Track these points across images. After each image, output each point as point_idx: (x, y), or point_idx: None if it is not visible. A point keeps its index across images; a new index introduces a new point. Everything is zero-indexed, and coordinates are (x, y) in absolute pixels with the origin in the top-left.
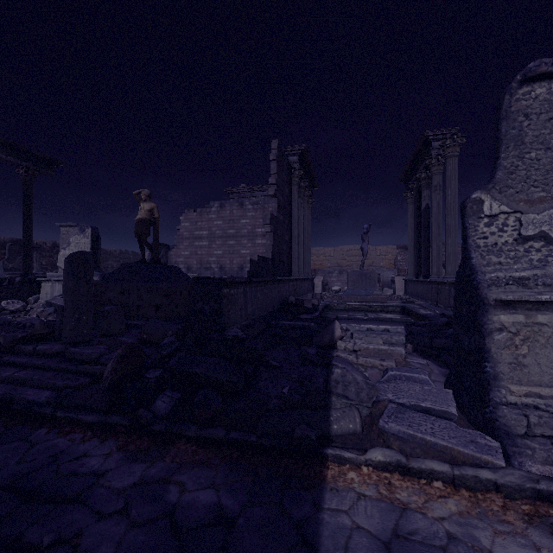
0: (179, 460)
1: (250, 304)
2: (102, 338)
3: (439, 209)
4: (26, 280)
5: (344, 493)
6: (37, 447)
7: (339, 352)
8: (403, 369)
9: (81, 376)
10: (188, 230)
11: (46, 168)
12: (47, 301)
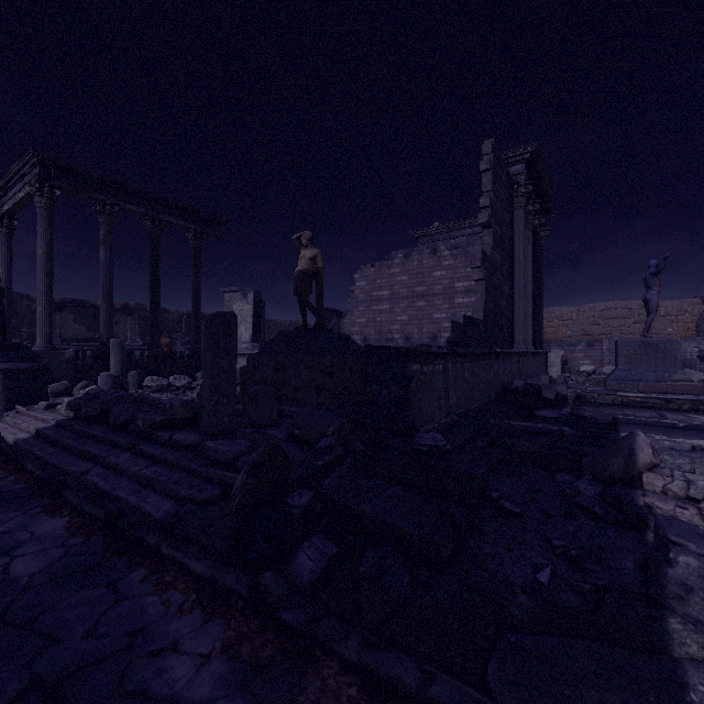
0: None
1: (453, 390)
2: (247, 429)
3: None
4: (194, 354)
5: None
6: (121, 606)
7: (650, 496)
8: None
9: (210, 484)
10: (365, 291)
11: (213, 230)
12: None
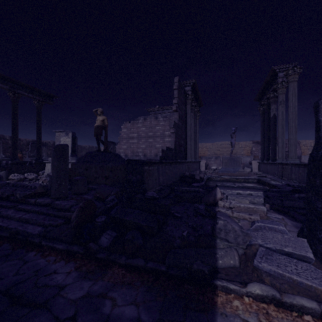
0: (113, 281)
1: (161, 176)
2: (73, 195)
3: (283, 116)
4: (38, 162)
5: (231, 318)
6: (27, 264)
7: (219, 208)
8: (266, 221)
9: (59, 218)
10: (126, 133)
11: (48, 100)
12: (48, 173)
